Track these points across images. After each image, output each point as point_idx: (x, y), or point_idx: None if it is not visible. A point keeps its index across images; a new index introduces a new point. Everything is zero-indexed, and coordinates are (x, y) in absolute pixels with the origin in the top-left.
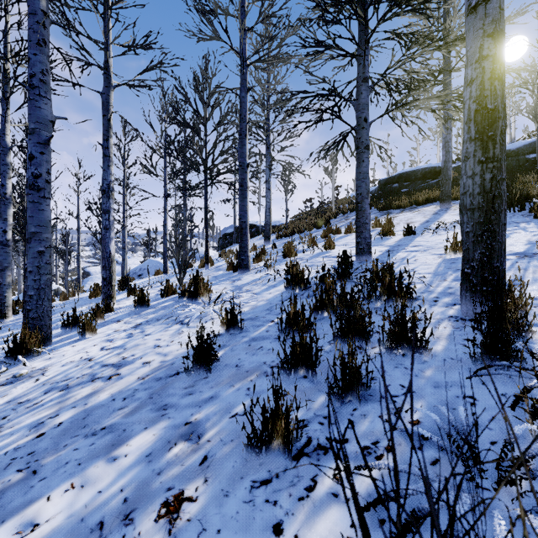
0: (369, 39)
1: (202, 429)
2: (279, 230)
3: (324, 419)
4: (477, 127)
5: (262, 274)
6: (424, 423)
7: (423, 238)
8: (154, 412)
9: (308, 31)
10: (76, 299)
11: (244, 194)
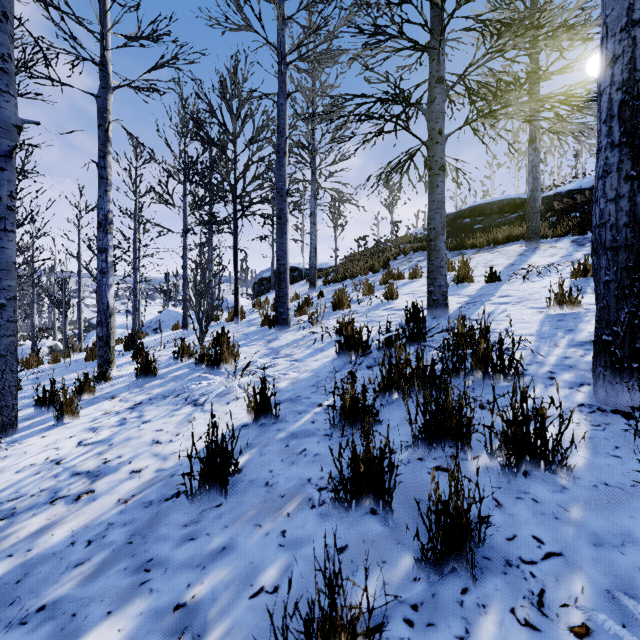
0: (445, 27)
1: (201, 622)
2: (327, 274)
3: (412, 610)
4: (623, 126)
5: (306, 332)
6: (598, 633)
7: (511, 286)
8: (129, 575)
9: (367, 15)
10: (69, 362)
11: (282, 229)
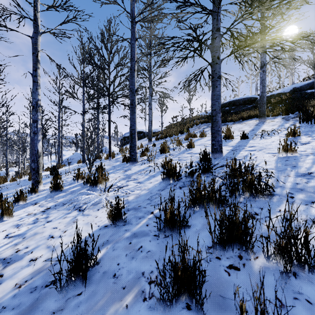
0: (221, 0)
1: None
2: (157, 135)
3: None
4: None
5: (146, 165)
6: None
7: (254, 141)
8: None
9: None
10: (20, 181)
11: (133, 110)
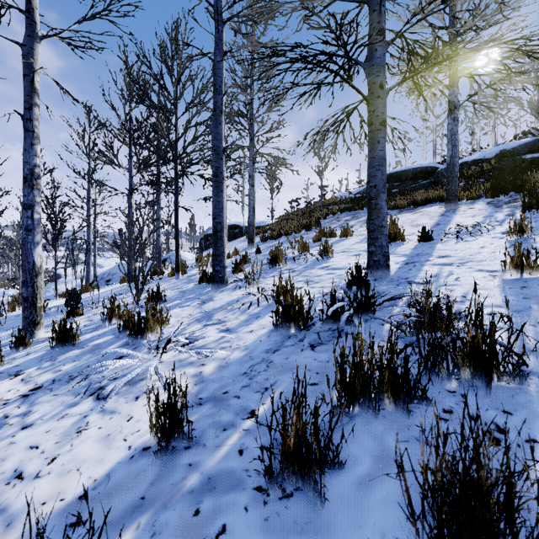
0: None
1: None
2: (264, 232)
3: None
4: None
5: (242, 292)
6: None
7: (446, 245)
8: None
9: None
10: (9, 317)
11: (219, 187)
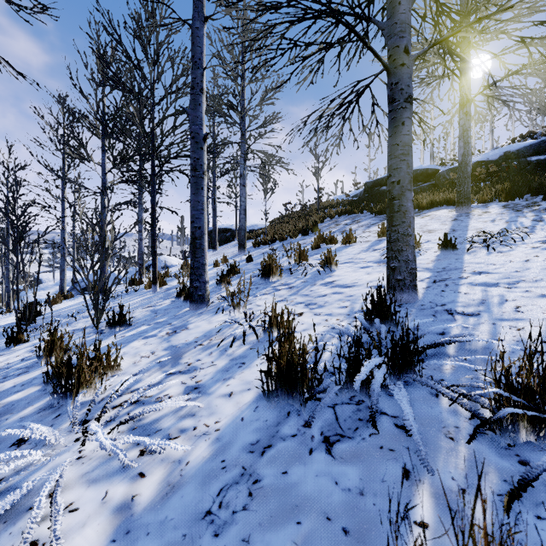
0: None
1: None
2: (257, 236)
3: None
4: None
5: (225, 317)
6: None
7: (476, 257)
8: None
9: None
10: None
11: (198, 183)
